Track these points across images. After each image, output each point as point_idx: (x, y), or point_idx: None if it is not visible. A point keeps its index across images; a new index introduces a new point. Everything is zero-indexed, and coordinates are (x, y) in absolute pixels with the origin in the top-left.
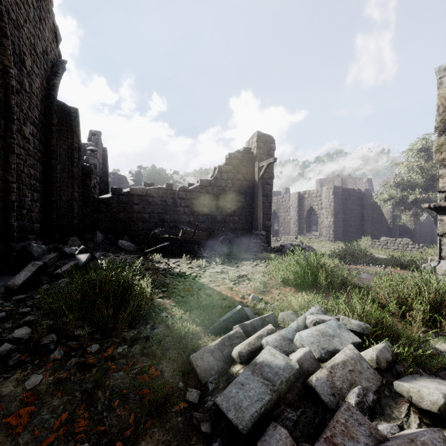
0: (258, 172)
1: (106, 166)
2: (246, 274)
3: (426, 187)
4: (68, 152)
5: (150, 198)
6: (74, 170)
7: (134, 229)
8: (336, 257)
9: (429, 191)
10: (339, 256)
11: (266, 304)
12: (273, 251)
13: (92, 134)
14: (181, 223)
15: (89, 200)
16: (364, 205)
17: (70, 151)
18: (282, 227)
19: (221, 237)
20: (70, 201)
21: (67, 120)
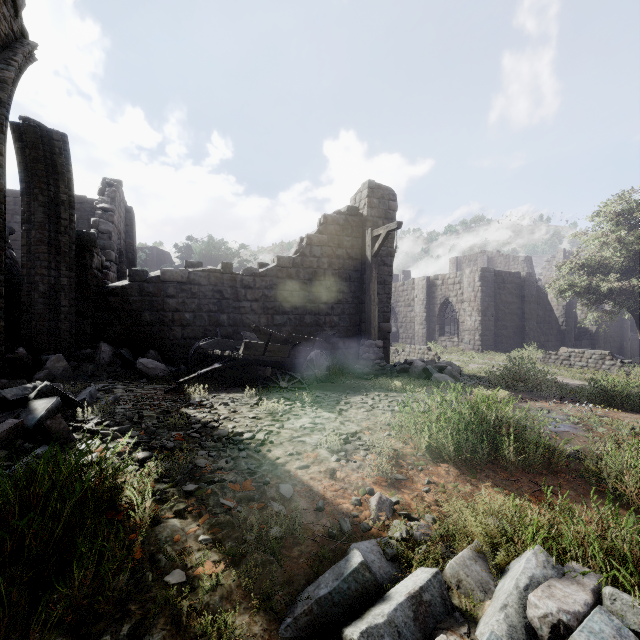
0: (371, 245)
1: (132, 235)
2: (358, 430)
3: (625, 269)
4: (50, 209)
5: (194, 286)
6: (60, 239)
7: (167, 338)
8: (499, 384)
9: (629, 276)
10: (504, 383)
11: (409, 520)
12: (394, 371)
13: (106, 184)
14: (246, 327)
15: (89, 290)
16: (526, 296)
17: (52, 207)
18: (402, 329)
19: (311, 353)
20: (54, 293)
21: (47, 153)
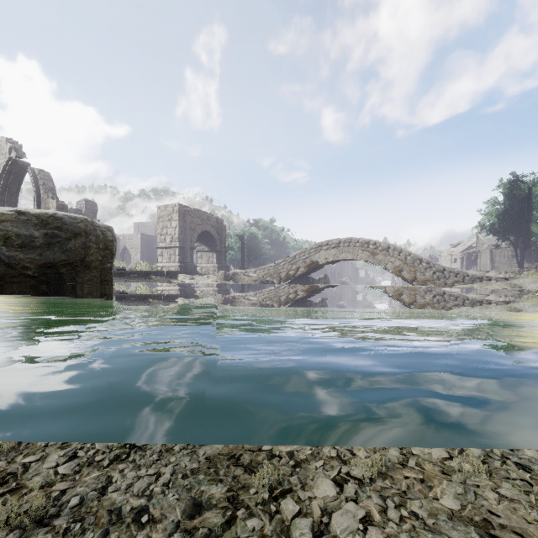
0: None
1: None
2: None
3: None
4: None
5: None
6: None
7: None
8: None
9: None
10: None
11: None
12: None
13: None
14: None
15: None
16: None
17: None
18: None
19: None
20: None
21: None
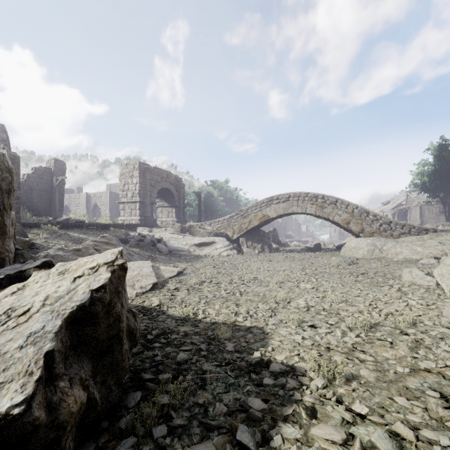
0: (56, 181)
1: None
2: None
3: None
4: None
5: None
6: None
7: None
8: None
9: None
10: None
11: None
12: None
13: None
14: None
15: None
16: None
17: None
18: None
19: (35, 212)
20: None
21: None
